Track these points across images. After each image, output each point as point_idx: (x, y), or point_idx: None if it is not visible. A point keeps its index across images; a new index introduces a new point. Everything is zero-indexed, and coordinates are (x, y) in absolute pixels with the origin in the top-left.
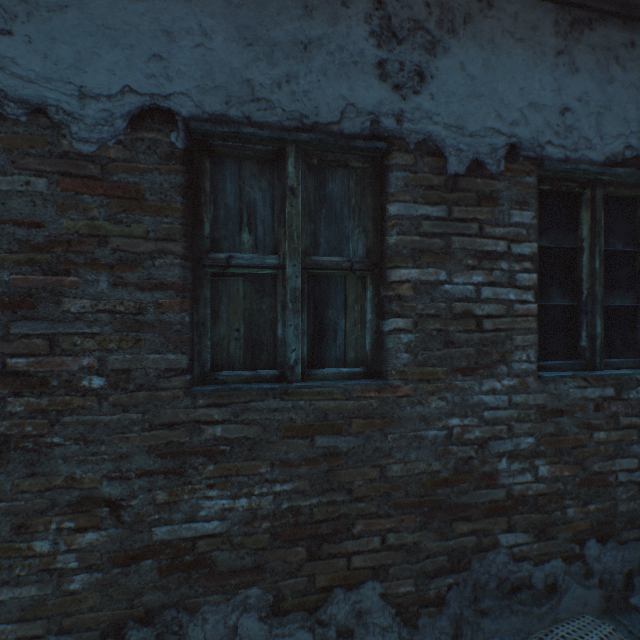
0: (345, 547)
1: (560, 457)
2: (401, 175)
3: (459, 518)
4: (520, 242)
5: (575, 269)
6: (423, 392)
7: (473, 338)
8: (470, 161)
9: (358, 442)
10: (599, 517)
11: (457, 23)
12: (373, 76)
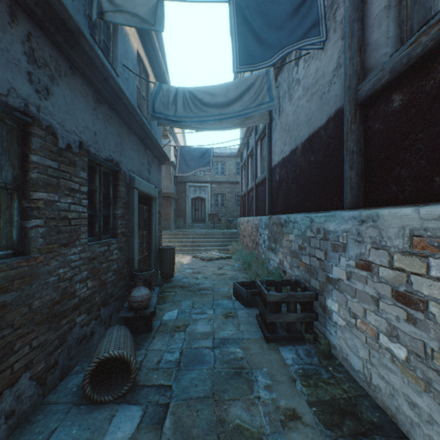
0: (11, 361)
1: (95, 277)
2: (40, 141)
3: (63, 318)
4: (83, 186)
5: (94, 199)
6: (49, 258)
7: (68, 229)
8: (67, 144)
9: (18, 294)
10: (104, 297)
11: (63, 74)
12: (26, 78)
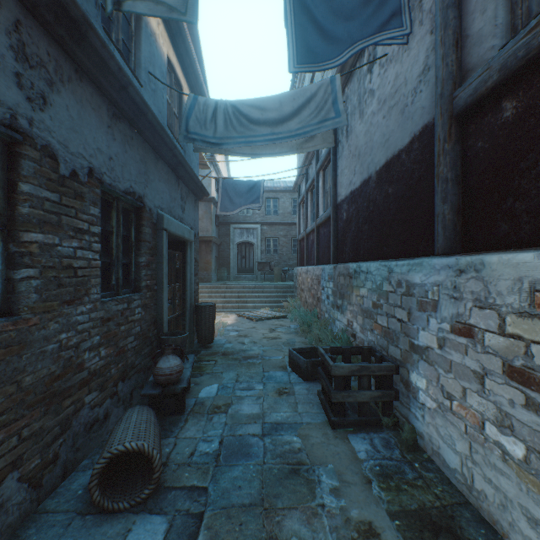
0: None
1: (110, 343)
2: (33, 165)
3: (66, 397)
4: (95, 225)
5: (110, 242)
6: (47, 320)
7: (74, 281)
8: (72, 170)
9: (1, 368)
10: (123, 369)
11: (65, 78)
12: (13, 81)
